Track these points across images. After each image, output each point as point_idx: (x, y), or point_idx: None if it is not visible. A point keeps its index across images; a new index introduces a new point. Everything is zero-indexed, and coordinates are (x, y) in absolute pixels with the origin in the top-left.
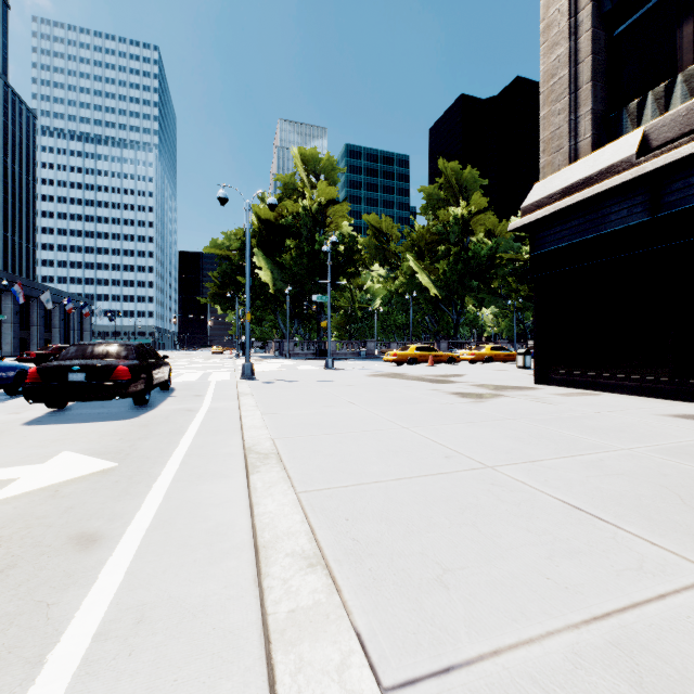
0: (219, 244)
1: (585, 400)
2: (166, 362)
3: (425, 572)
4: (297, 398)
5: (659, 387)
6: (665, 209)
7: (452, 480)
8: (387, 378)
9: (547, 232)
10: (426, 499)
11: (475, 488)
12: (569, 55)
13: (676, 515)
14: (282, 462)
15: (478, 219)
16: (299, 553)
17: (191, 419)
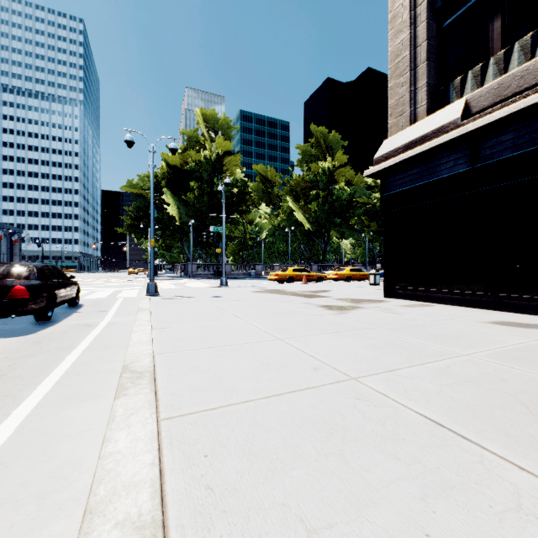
0: (134, 184)
1: (423, 310)
2: (73, 282)
3: (286, 537)
4: (189, 312)
5: (477, 299)
6: (482, 161)
7: (320, 396)
8: (269, 294)
9: (393, 178)
10: (294, 421)
11: (341, 404)
12: (410, 40)
13: (529, 428)
14: (155, 381)
15: (340, 171)
16: (133, 520)
17: (87, 334)
